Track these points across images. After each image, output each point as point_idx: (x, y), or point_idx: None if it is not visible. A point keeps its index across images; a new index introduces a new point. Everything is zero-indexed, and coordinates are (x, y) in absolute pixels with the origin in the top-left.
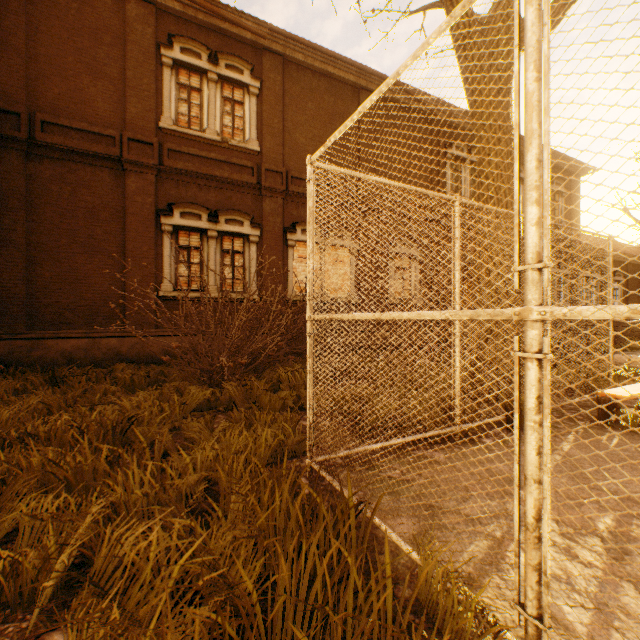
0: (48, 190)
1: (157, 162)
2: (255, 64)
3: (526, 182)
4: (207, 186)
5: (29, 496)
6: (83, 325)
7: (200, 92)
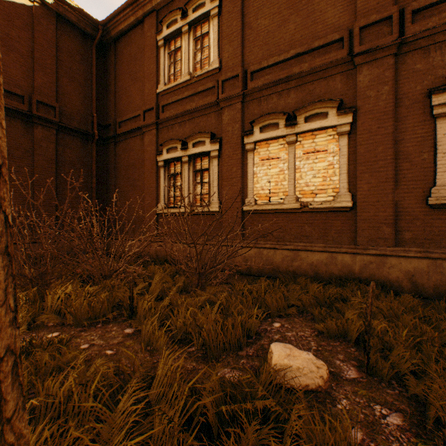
0: (121, 159)
1: (155, 119)
2: None
3: None
4: (184, 121)
5: None
6: (131, 232)
7: (180, 49)
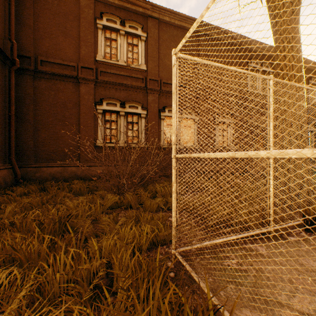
0: (43, 94)
1: (95, 78)
2: (144, 24)
3: None
4: (119, 89)
5: None
6: (60, 160)
7: (116, 41)
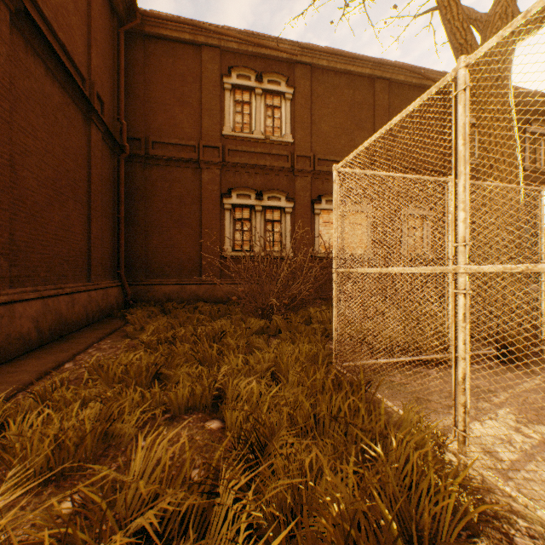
0: (156, 187)
1: (221, 160)
2: (289, 75)
3: (458, 198)
4: (254, 173)
5: (185, 365)
6: (175, 276)
7: (249, 104)
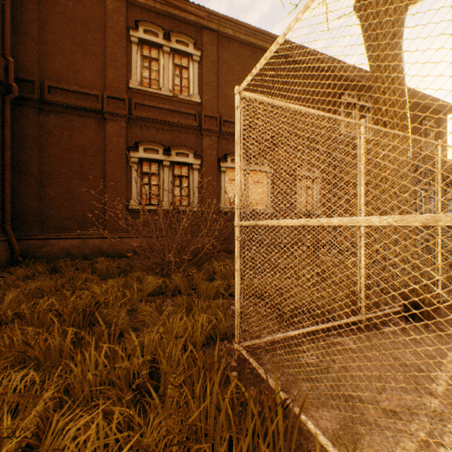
0: (53, 134)
1: (127, 112)
2: (197, 39)
3: None
4: (162, 129)
5: (3, 373)
6: (76, 229)
7: (158, 61)
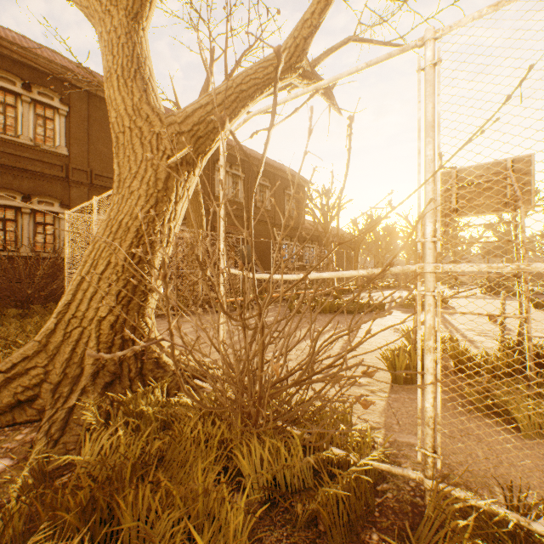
0: None
1: None
2: (65, 94)
3: None
4: (22, 176)
5: None
6: None
7: (15, 108)
